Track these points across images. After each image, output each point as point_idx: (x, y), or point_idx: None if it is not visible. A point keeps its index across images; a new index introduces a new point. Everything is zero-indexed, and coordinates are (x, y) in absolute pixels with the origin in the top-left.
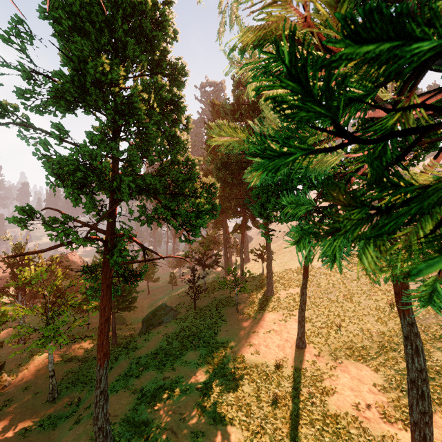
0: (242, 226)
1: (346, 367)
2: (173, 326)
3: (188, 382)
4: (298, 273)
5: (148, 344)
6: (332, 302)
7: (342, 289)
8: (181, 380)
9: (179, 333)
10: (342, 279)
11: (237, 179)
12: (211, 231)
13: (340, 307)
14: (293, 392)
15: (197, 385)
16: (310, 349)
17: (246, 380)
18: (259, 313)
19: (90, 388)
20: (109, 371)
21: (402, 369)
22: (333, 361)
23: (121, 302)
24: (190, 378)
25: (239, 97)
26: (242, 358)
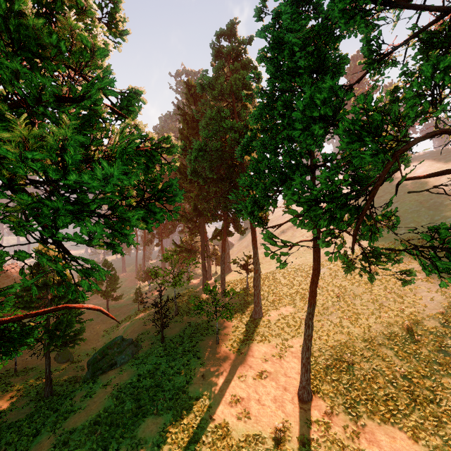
0: (223, 231)
1: (372, 433)
2: (129, 370)
3: None
4: (288, 287)
5: (89, 404)
6: (335, 326)
7: (344, 308)
8: None
9: (136, 383)
10: (343, 295)
11: (218, 174)
12: (187, 237)
13: (347, 334)
14: None
15: None
16: (318, 402)
17: None
18: (246, 345)
19: None
20: None
21: None
22: (353, 423)
23: (54, 340)
24: None
25: (219, 69)
26: (226, 428)
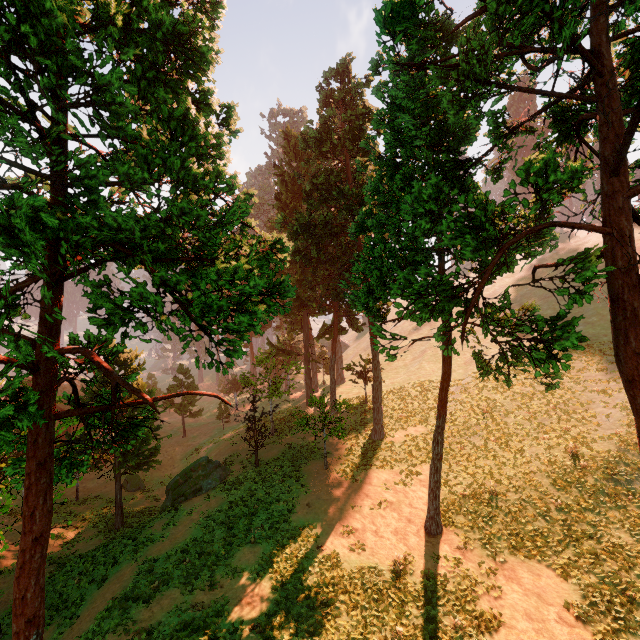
0: (334, 327)
1: (513, 570)
2: (217, 497)
3: (238, 613)
4: (420, 402)
5: (173, 532)
6: (478, 449)
7: (491, 428)
8: (226, 609)
9: (227, 510)
10: (491, 411)
11: (326, 253)
12: (285, 335)
13: (492, 459)
14: (428, 627)
15: (255, 618)
16: (449, 535)
17: (344, 604)
18: (361, 471)
19: (62, 620)
20: (99, 587)
21: (609, 574)
22: (491, 559)
23: (129, 458)
24: (243, 603)
25: (329, 119)
26: (336, 559)
